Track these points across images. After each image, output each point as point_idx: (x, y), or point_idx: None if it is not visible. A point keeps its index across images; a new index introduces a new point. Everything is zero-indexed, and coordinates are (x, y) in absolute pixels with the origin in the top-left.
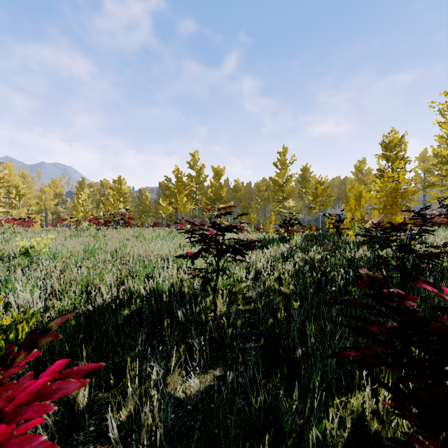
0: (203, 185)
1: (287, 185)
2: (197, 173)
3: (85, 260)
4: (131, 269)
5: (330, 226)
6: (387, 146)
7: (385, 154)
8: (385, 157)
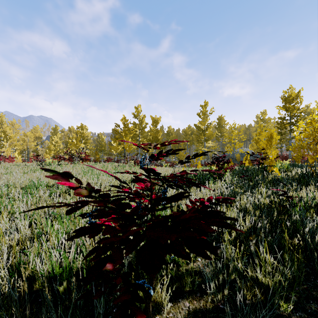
0: (144, 130)
1: (207, 130)
2: (139, 122)
3: (25, 198)
4: (55, 217)
5: (246, 162)
6: (286, 99)
7: (285, 105)
8: (285, 107)
